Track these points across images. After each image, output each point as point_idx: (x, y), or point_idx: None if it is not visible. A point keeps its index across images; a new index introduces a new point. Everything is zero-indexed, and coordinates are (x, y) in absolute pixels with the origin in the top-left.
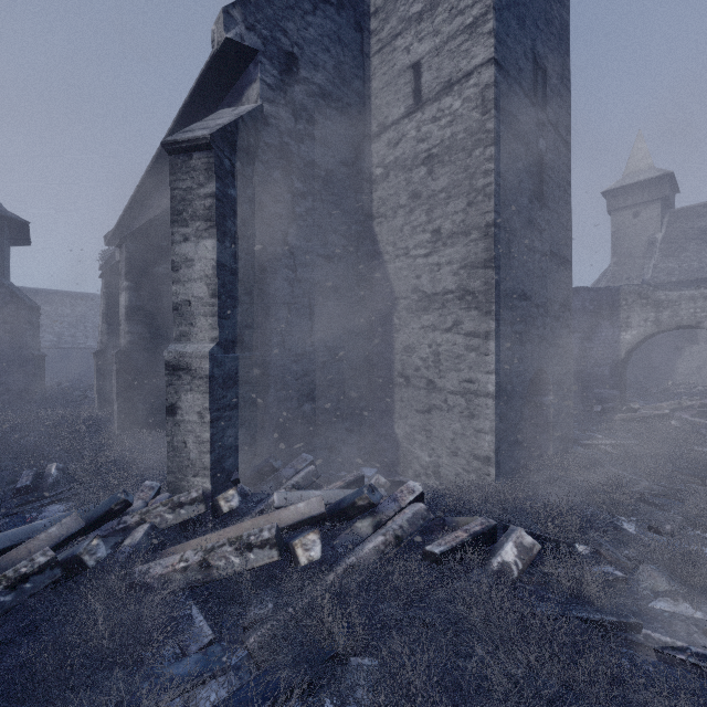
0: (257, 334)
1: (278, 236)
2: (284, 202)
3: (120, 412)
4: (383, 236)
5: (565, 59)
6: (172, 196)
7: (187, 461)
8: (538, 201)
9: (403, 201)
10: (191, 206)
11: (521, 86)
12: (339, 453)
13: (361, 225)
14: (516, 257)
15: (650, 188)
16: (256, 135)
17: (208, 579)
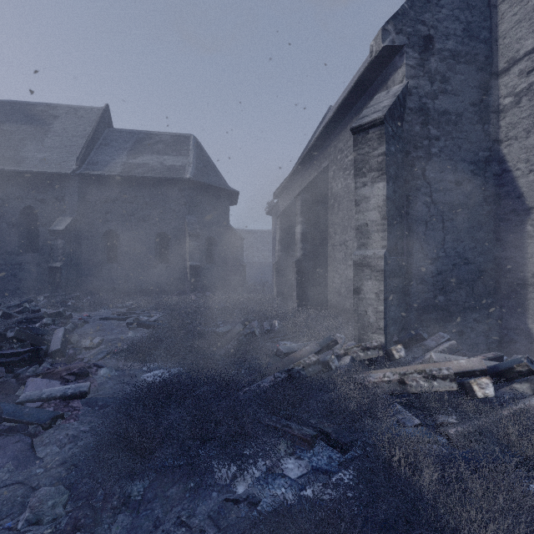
0: (403, 244)
1: (418, 173)
2: (422, 147)
3: (298, 297)
4: (513, 156)
5: None
6: (355, 160)
7: (367, 323)
8: None
9: None
10: (368, 163)
11: None
12: (468, 338)
13: (488, 151)
14: None
15: None
16: (404, 105)
17: (404, 391)
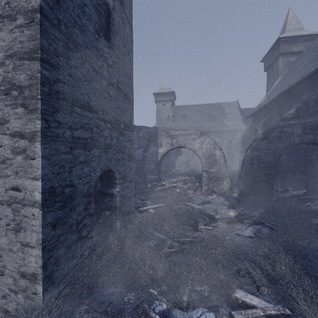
0: None
1: None
2: None
3: None
4: None
5: None
6: None
7: None
8: (106, 40)
9: None
10: None
11: None
12: None
13: None
14: (79, 69)
15: (168, 95)
16: None
17: None
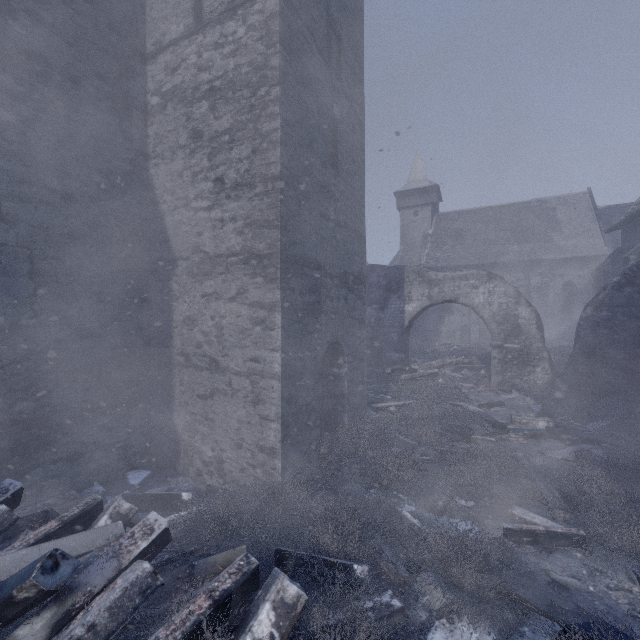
0: None
1: None
2: None
3: None
4: (160, 182)
5: (359, 39)
6: None
7: None
8: (333, 168)
9: (183, 140)
10: None
11: (314, 38)
12: (90, 461)
13: (130, 163)
14: (308, 222)
15: (424, 194)
16: None
17: None
